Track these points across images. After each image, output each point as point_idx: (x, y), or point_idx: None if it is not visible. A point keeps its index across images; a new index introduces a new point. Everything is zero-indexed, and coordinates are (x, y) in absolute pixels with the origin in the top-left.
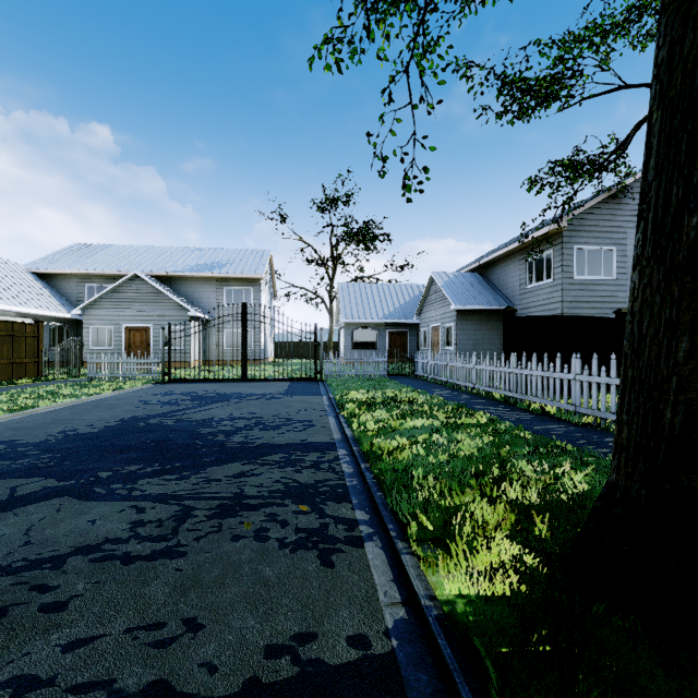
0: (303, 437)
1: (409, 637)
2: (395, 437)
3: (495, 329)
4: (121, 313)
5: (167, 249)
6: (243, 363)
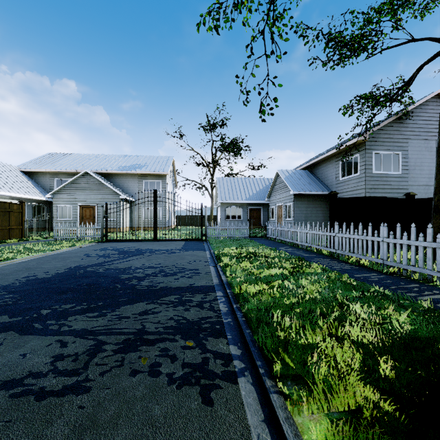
0: (192, 282)
1: None
2: (257, 283)
3: (319, 207)
4: (77, 197)
5: (107, 156)
6: (154, 229)
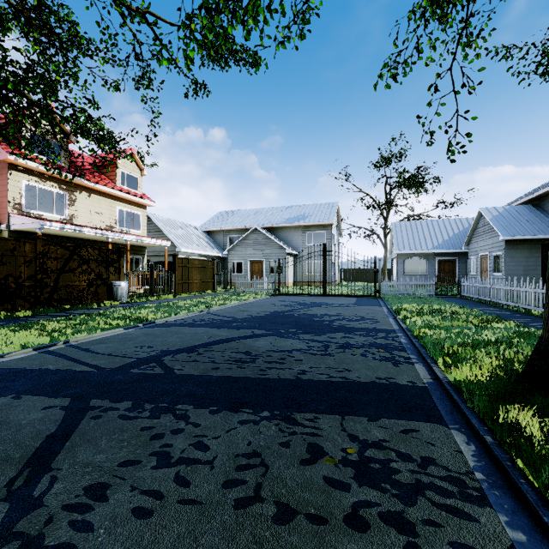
0: (374, 326)
1: (433, 385)
2: (436, 329)
3: None
4: (247, 252)
5: (270, 209)
6: (324, 284)
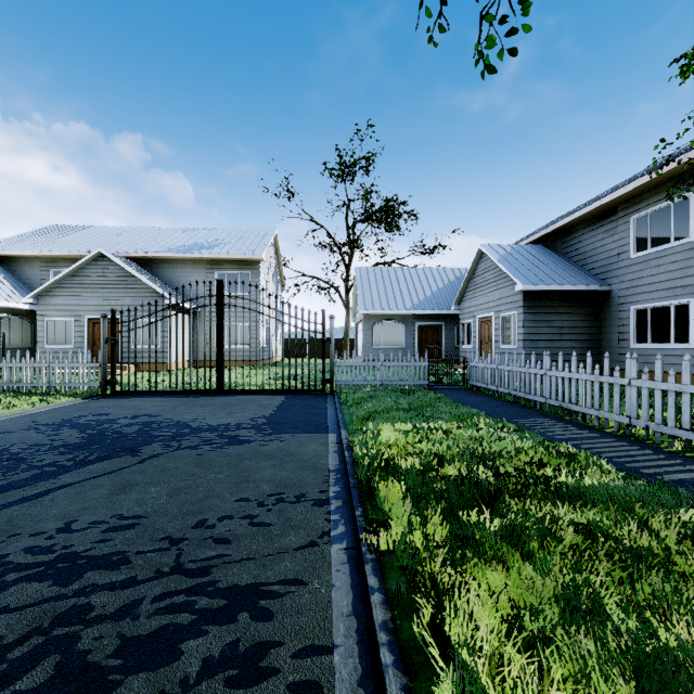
0: None
1: None
2: None
3: (579, 319)
4: (83, 302)
5: (154, 229)
6: (219, 368)
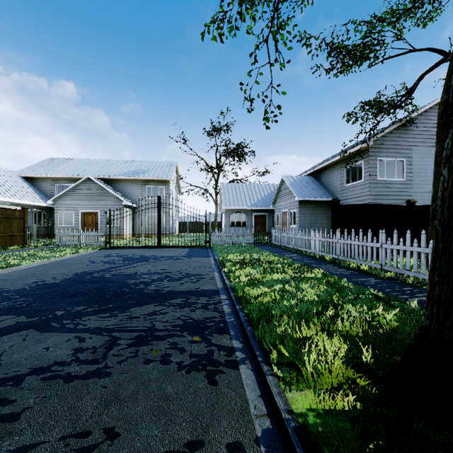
0: (197, 286)
1: (274, 444)
2: (259, 287)
3: (324, 213)
4: (79, 203)
5: (109, 161)
6: (158, 236)
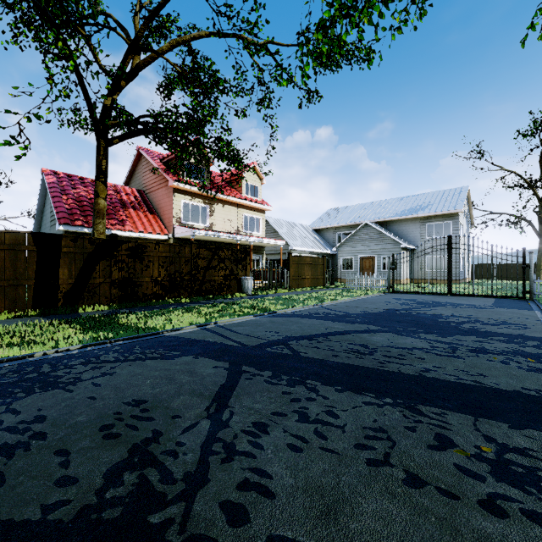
0: (521, 332)
1: None
2: None
3: None
4: (357, 248)
5: (382, 202)
6: (449, 282)
